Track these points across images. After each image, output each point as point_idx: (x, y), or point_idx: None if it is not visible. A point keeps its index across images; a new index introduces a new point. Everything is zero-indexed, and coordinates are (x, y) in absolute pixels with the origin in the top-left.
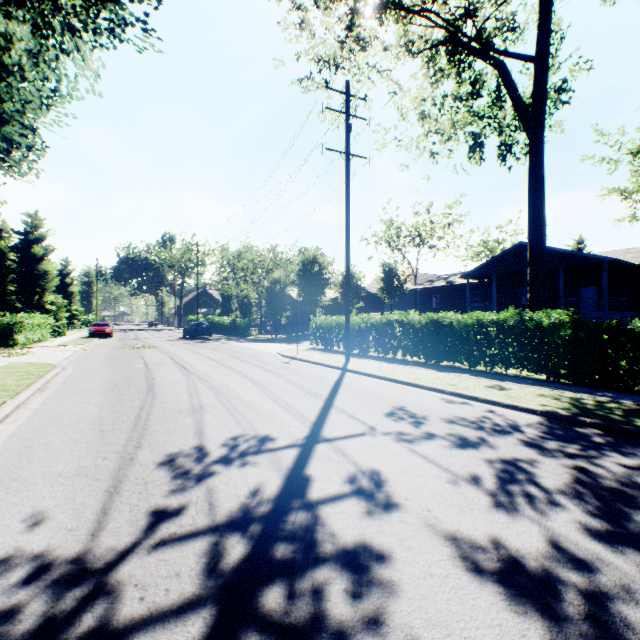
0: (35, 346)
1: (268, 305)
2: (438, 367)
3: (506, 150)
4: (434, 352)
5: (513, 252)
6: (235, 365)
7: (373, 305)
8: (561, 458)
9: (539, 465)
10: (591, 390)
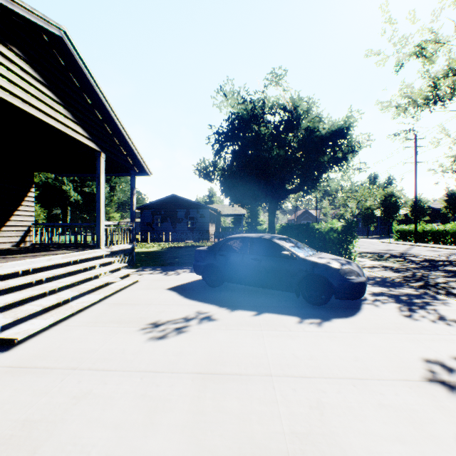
0: None
1: (362, 220)
2: None
3: None
4: None
5: None
6: (365, 243)
7: (438, 217)
8: None
9: None
10: None
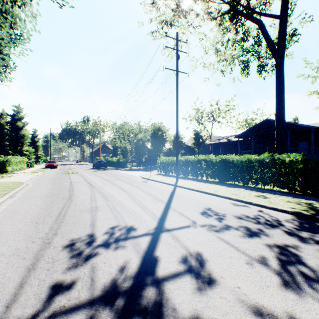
0: (17, 172)
1: (135, 151)
2: (226, 184)
3: (262, 68)
4: (223, 176)
5: (262, 124)
6: (117, 183)
7: (189, 152)
8: (314, 244)
9: (302, 250)
10: (315, 198)
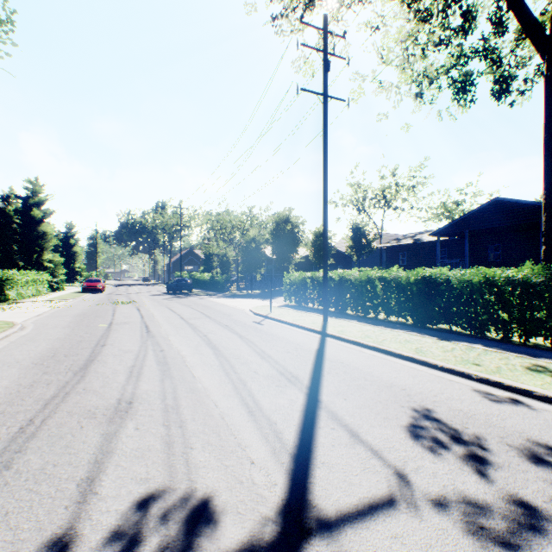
0: (24, 301)
1: (244, 262)
2: (434, 332)
3: (507, 83)
4: (426, 313)
5: (487, 208)
6: (203, 326)
7: (341, 262)
8: None
9: None
10: None
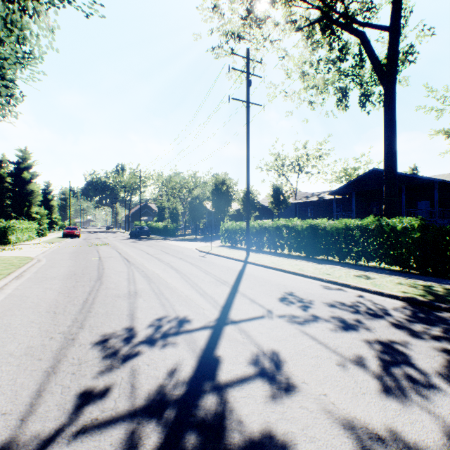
0: (23, 244)
1: (190, 214)
2: (316, 260)
3: (366, 99)
4: (312, 249)
5: (367, 176)
6: (165, 258)
7: (265, 214)
8: (429, 340)
9: (413, 347)
10: (437, 279)
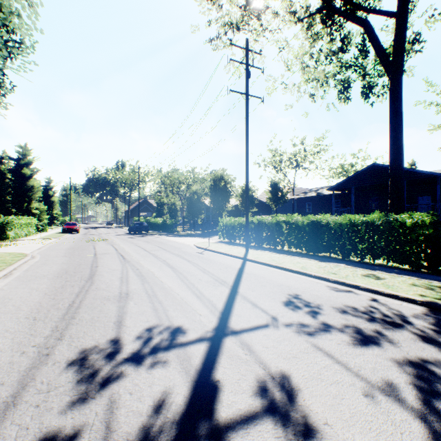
0: (21, 239)
1: (188, 210)
2: (318, 257)
3: (369, 90)
4: (314, 245)
5: (367, 171)
6: (161, 255)
7: (263, 210)
8: None
9: None
10: None
